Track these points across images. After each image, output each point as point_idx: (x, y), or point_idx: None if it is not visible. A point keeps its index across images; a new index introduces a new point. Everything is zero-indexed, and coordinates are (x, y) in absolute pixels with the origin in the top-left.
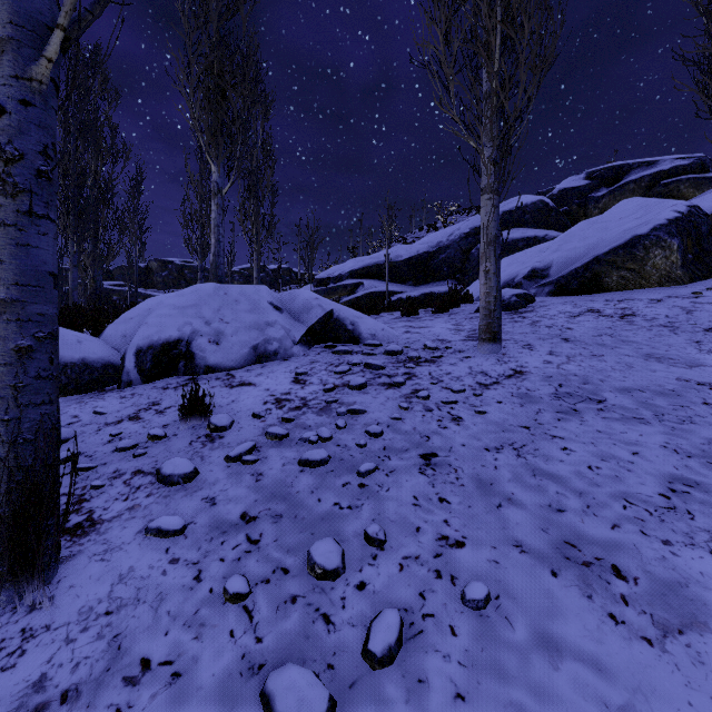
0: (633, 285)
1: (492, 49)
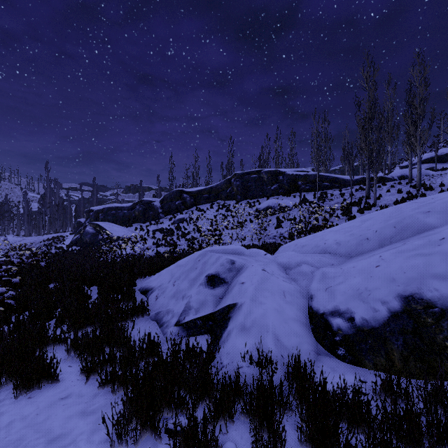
0: None
1: None
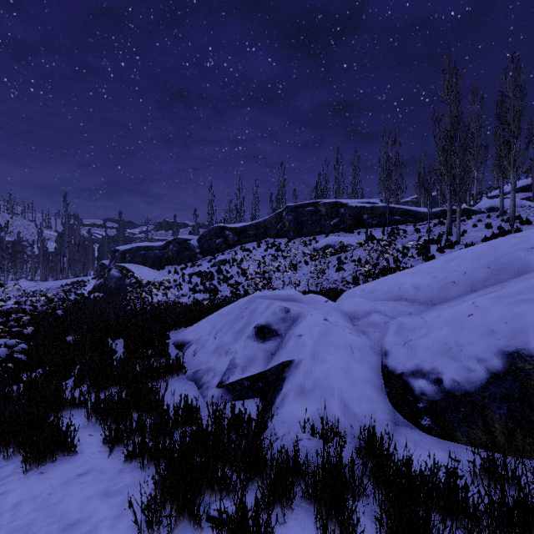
0: None
1: None
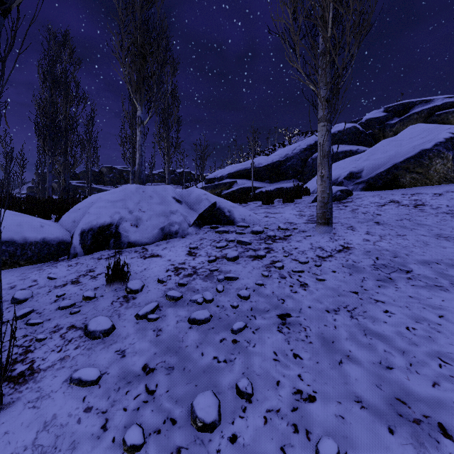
0: (420, 183)
1: (326, 21)
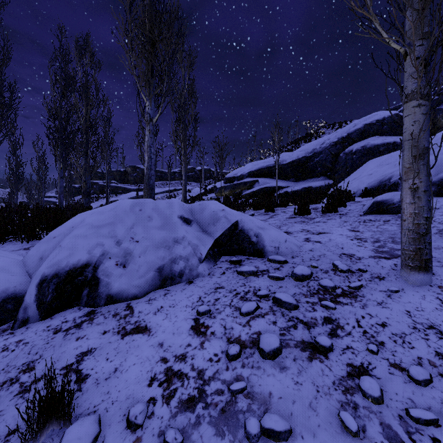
0: None
1: None
